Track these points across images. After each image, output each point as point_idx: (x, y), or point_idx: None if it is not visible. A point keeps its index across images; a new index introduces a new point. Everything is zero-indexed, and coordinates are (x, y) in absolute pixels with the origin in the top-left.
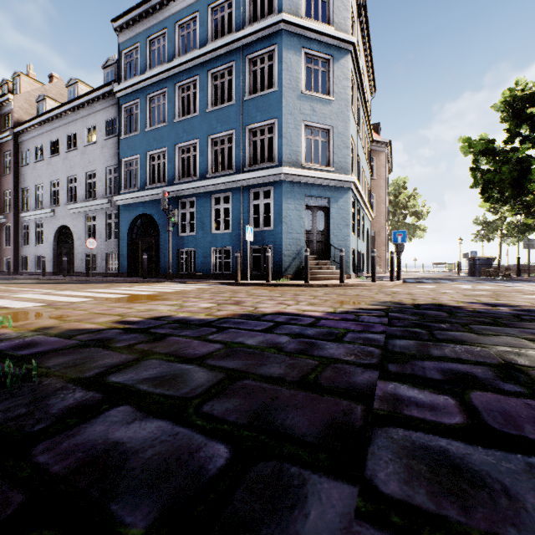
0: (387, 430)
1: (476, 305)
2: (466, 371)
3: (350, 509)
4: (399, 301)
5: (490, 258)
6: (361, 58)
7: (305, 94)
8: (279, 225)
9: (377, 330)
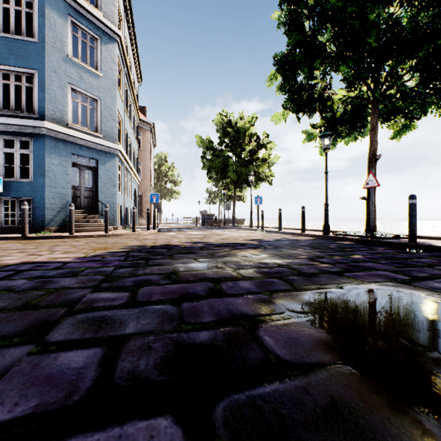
0: (76, 316)
1: (188, 243)
2: (149, 279)
3: (25, 354)
4: (144, 244)
5: (212, 215)
6: (129, 50)
7: (72, 59)
8: (41, 178)
9: (112, 265)
